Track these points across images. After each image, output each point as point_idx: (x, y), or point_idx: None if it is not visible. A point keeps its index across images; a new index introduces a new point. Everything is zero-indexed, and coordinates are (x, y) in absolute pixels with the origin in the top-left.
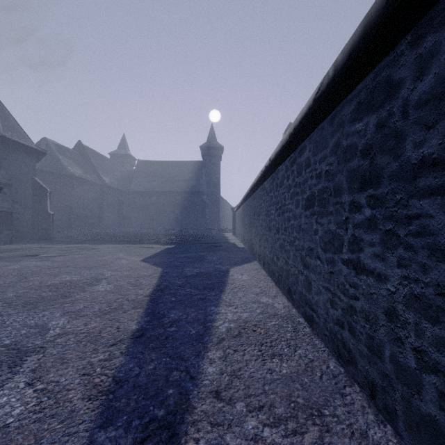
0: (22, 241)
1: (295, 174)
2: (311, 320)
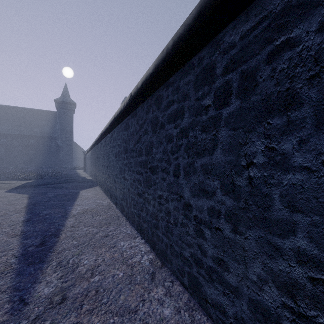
0: None
1: (112, 142)
2: (116, 204)
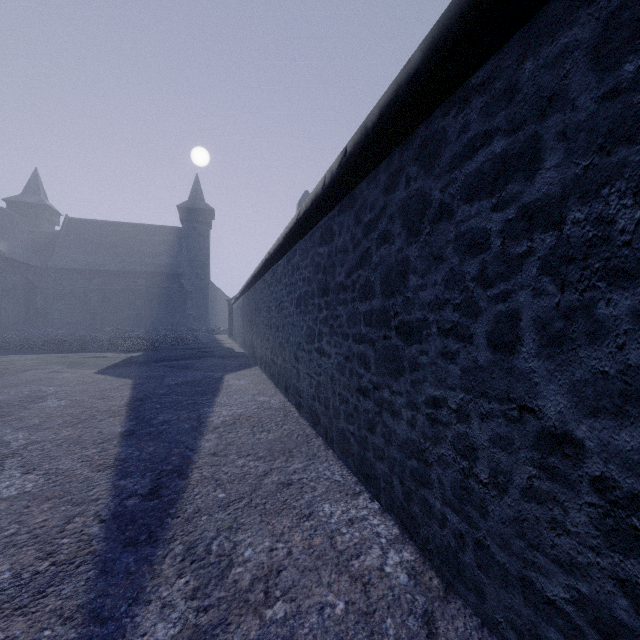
0: None
1: (290, 274)
2: (300, 407)
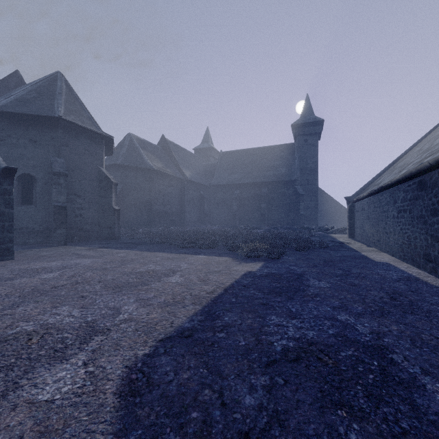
0: (86, 241)
1: None
2: None
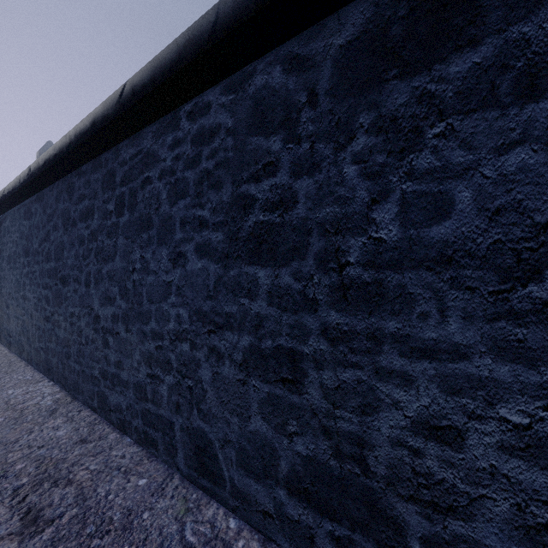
0: None
1: (3, 235)
2: (10, 345)
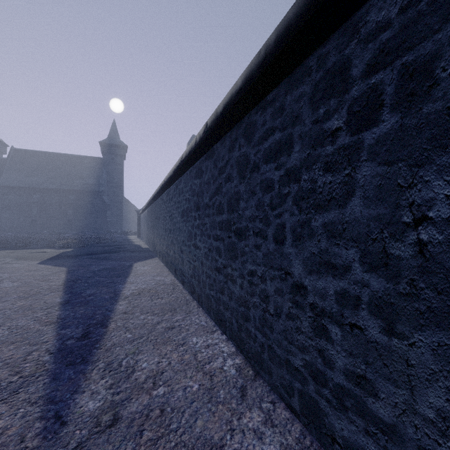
0: None
1: (178, 195)
2: (183, 282)
